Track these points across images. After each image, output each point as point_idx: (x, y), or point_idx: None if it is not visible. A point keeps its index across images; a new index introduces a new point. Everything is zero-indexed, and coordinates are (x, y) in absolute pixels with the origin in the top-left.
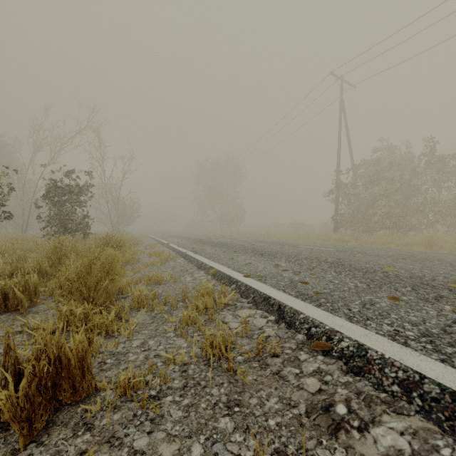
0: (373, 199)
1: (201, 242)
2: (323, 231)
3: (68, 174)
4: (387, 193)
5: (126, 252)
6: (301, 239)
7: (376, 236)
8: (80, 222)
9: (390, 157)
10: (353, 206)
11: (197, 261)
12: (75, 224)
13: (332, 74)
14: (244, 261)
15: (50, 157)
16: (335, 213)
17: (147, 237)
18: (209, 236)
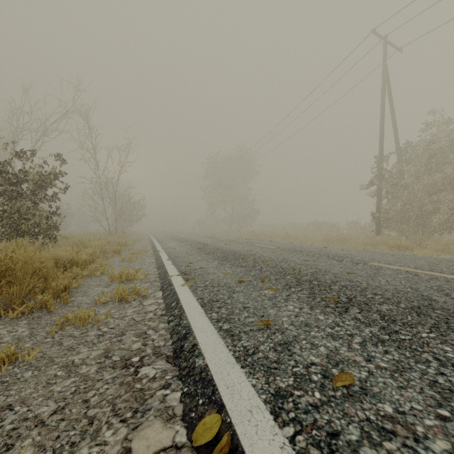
0: (429, 192)
1: (204, 250)
2: (353, 231)
3: (18, 155)
4: (453, 182)
5: (58, 278)
6: (335, 242)
7: (449, 241)
8: (38, 222)
9: (452, 136)
10: (403, 200)
11: (179, 315)
12: (31, 225)
13: (374, 32)
14: (311, 344)
15: (34, 146)
16: (378, 209)
17: (147, 239)
18: (218, 239)
